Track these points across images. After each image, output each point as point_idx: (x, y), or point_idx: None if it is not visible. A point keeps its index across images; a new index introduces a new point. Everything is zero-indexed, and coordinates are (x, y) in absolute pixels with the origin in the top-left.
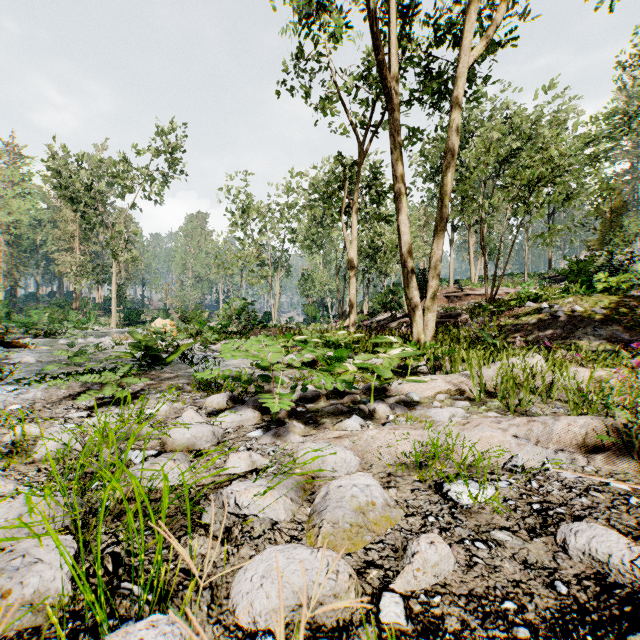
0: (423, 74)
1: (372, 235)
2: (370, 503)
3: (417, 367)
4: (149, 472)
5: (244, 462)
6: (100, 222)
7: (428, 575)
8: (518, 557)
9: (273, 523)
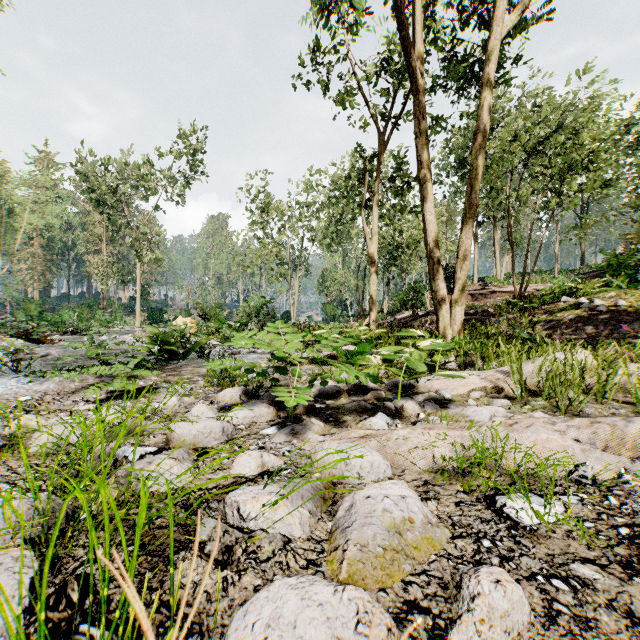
0: (448, 59)
1: (392, 232)
2: (407, 520)
3: (445, 363)
4: (144, 472)
5: (254, 463)
6: (125, 224)
7: (496, 629)
8: (617, 605)
9: (285, 541)
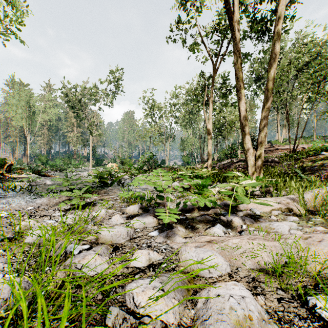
0: (251, 21)
1: (219, 117)
2: (247, 317)
3: (253, 191)
4: (80, 263)
5: (144, 258)
6: (85, 117)
7: None
8: None
9: (163, 326)
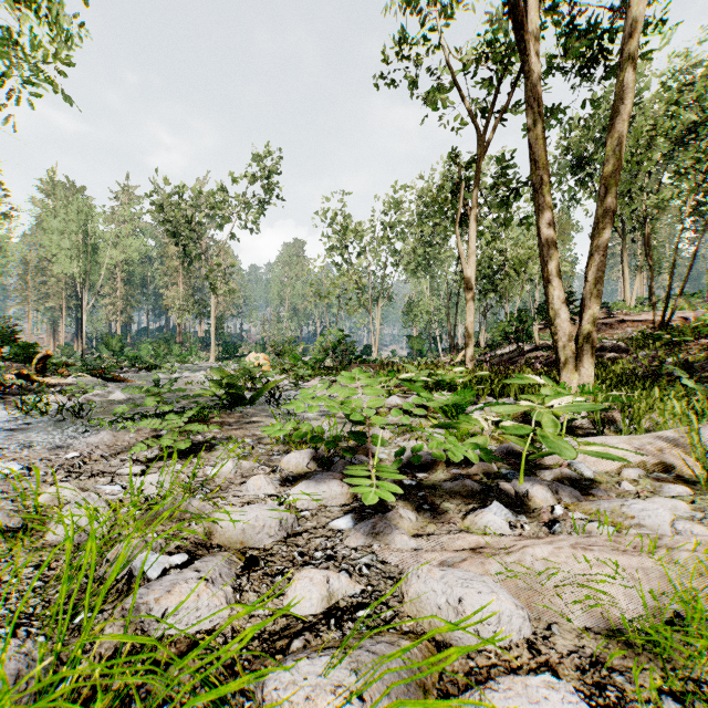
0: (565, 35)
1: (491, 252)
2: None
3: (573, 420)
4: (160, 606)
5: (317, 592)
6: (200, 255)
7: None
8: None
9: None
